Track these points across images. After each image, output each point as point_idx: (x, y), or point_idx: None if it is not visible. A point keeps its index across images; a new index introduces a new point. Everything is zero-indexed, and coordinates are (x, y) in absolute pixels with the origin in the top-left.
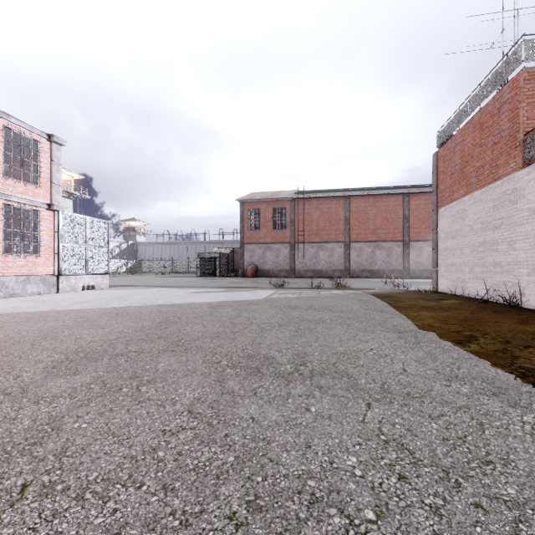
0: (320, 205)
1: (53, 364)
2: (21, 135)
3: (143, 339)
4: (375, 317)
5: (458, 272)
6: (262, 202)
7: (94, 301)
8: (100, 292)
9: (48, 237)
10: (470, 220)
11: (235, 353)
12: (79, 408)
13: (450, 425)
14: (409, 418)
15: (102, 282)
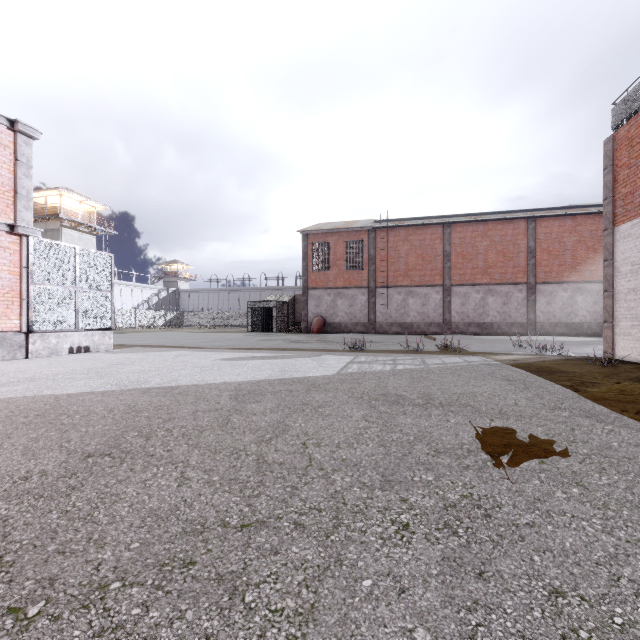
0: (410, 236)
1: None
2: None
3: None
4: (606, 440)
5: None
6: (331, 234)
7: (49, 377)
8: (89, 357)
9: (11, 275)
10: None
11: None
12: None
13: None
14: None
15: (102, 342)
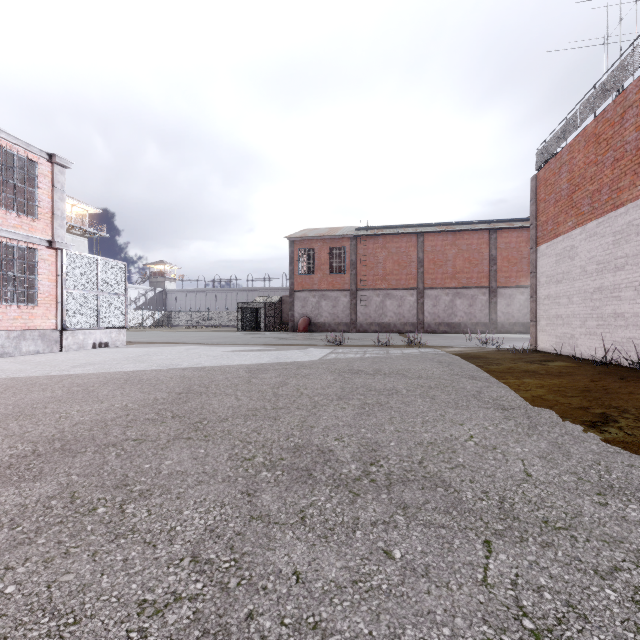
0: (387, 243)
1: (9, 461)
2: (13, 153)
3: (150, 419)
4: (466, 386)
5: (565, 325)
6: (316, 240)
7: (102, 363)
8: (114, 350)
9: (49, 282)
10: (581, 259)
11: (276, 442)
12: (17, 548)
13: (639, 594)
14: (561, 575)
15: (118, 339)
